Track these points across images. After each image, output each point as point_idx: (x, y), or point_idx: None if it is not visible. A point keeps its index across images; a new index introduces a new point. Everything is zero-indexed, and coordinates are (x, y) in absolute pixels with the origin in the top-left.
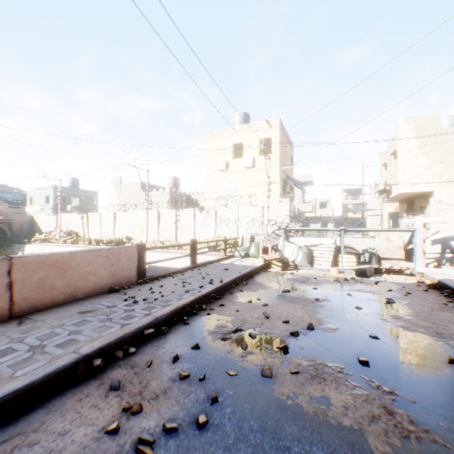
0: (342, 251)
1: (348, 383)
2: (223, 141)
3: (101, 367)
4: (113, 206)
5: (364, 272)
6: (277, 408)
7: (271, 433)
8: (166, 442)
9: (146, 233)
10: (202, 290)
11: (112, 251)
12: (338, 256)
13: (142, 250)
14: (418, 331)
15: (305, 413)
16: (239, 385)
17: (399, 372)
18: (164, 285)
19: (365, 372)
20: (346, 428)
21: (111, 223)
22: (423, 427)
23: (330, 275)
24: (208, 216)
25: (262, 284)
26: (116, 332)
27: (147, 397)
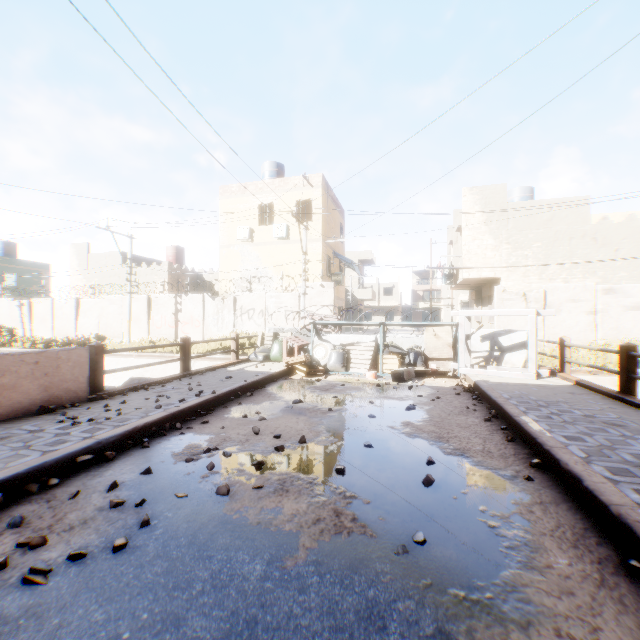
0: (381, 350)
1: (312, 492)
2: (246, 200)
3: (2, 504)
4: (76, 287)
5: (402, 375)
6: (218, 523)
7: (198, 547)
8: (67, 569)
9: (128, 330)
10: (181, 404)
11: (46, 355)
12: (378, 357)
13: (99, 354)
14: (421, 437)
15: (247, 525)
16: (184, 506)
17: (372, 478)
18: (129, 401)
19: (337, 481)
20: (283, 533)
21: (71, 315)
22: (362, 523)
23: (364, 381)
24: (224, 304)
25: (272, 394)
26: (33, 461)
27: (59, 530)
